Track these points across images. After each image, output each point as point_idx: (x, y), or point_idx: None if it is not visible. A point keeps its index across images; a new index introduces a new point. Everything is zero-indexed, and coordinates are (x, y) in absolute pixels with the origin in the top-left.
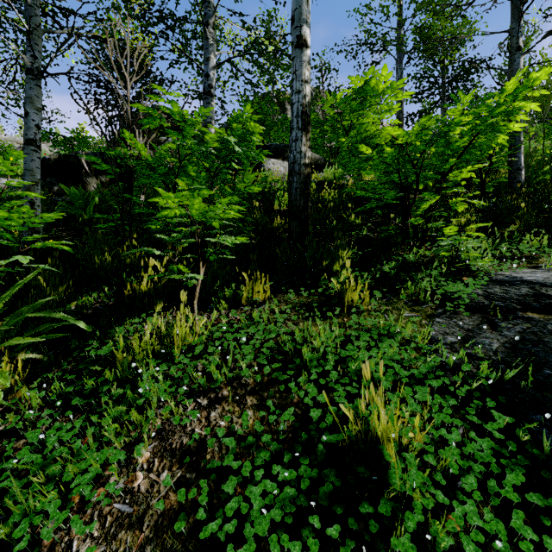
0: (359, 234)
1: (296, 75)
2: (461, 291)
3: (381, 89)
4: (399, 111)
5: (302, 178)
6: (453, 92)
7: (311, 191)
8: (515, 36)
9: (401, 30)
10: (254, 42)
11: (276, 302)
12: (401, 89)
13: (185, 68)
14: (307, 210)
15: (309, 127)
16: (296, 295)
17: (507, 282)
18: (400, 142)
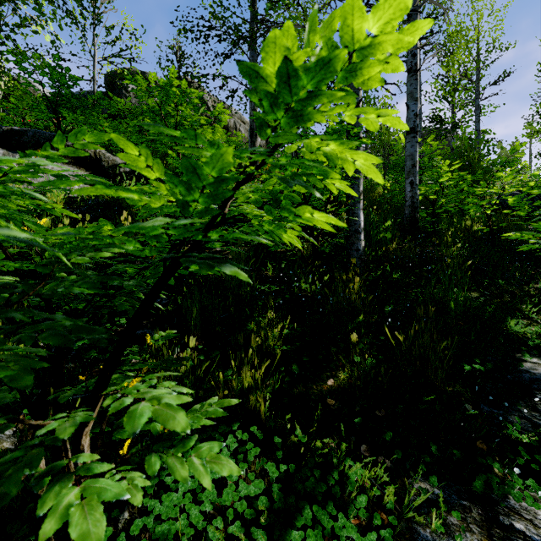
0: None
1: None
2: None
3: None
4: (253, 120)
5: None
6: None
7: None
8: None
9: (255, 25)
10: None
11: None
12: None
13: None
14: None
15: None
16: None
17: None
18: None
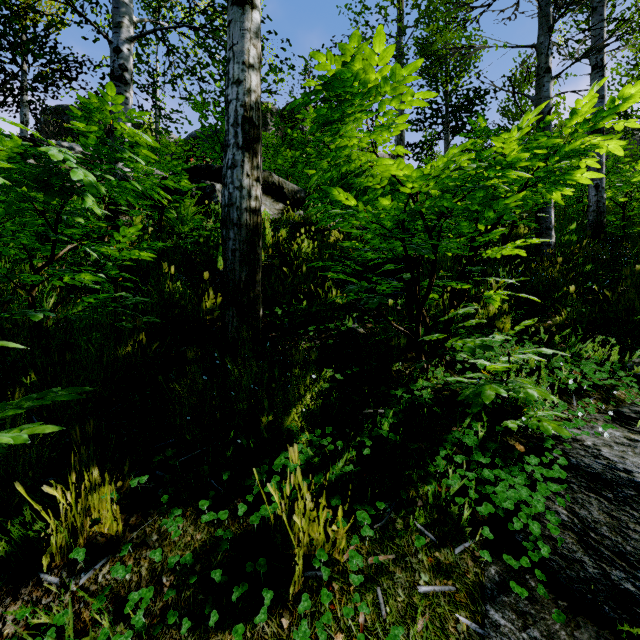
0: (342, 324)
1: (233, 52)
2: (524, 499)
3: (373, 83)
4: (399, 139)
5: (244, 232)
6: (457, 124)
7: (280, 241)
8: (544, 53)
9: (401, 40)
10: (190, 7)
11: (120, 571)
12: (401, 112)
13: (96, 40)
14: (254, 289)
15: (257, 145)
16: (193, 512)
17: (606, 484)
18: (408, 191)
